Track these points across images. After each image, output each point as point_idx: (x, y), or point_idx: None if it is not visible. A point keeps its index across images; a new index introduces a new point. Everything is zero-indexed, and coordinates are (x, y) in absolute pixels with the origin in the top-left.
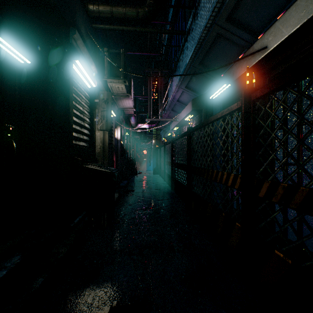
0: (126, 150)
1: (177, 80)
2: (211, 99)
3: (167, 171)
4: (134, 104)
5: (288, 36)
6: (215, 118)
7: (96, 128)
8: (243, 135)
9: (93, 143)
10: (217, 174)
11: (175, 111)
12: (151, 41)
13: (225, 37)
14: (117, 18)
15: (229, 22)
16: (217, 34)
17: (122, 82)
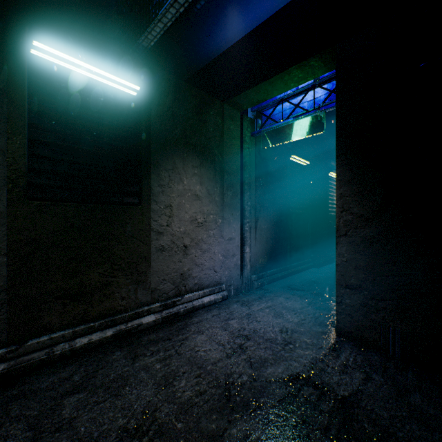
0: None
1: None
2: None
3: None
4: None
5: None
6: None
7: None
8: None
9: None
10: None
11: None
12: None
13: None
14: None
15: None
16: None
17: None
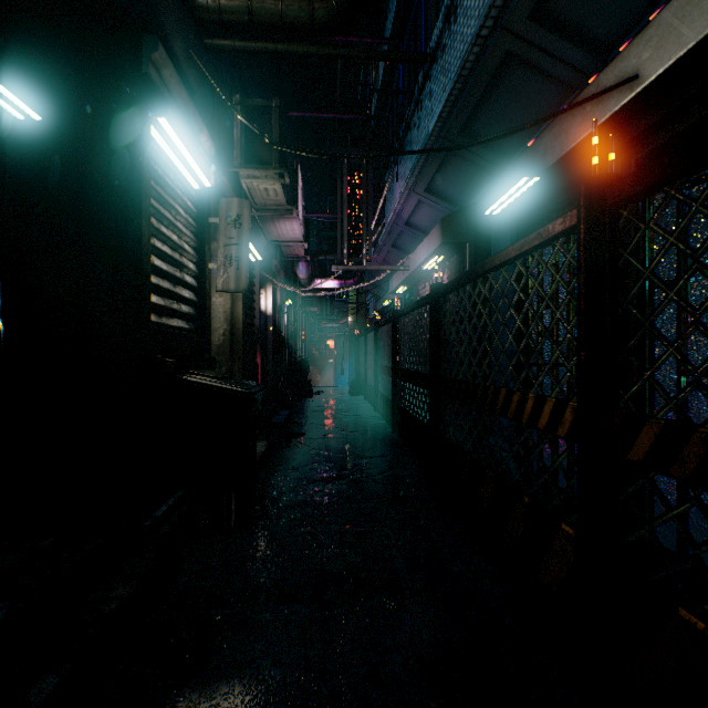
0: (288, 341)
1: (405, 174)
2: (487, 218)
3: (382, 389)
4: (306, 234)
5: (696, 45)
6: (505, 259)
7: (214, 287)
8: (584, 299)
9: (204, 321)
10: (508, 399)
11: (401, 249)
12: (344, 87)
13: (526, 62)
14: (263, 24)
15: (536, 23)
16: (506, 56)
17: (275, 177)
